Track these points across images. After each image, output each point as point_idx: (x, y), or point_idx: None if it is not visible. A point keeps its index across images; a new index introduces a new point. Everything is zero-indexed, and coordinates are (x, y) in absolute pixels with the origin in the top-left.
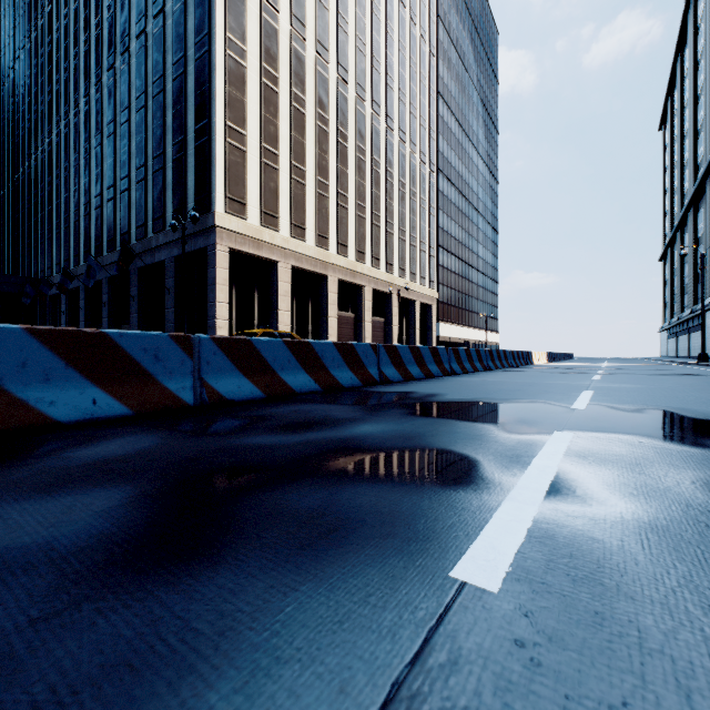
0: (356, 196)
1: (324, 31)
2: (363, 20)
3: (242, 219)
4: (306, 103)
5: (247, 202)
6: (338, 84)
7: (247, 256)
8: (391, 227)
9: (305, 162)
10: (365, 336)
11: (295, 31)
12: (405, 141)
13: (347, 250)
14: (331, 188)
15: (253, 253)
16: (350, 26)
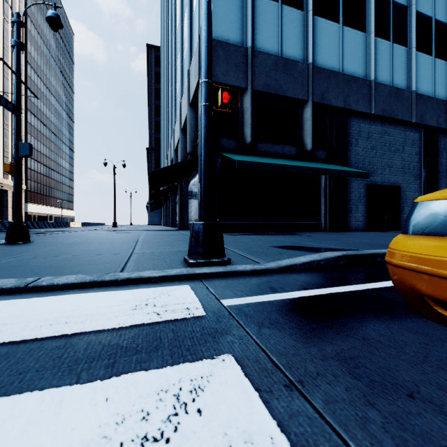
0: None
1: None
2: None
3: None
4: None
5: None
6: None
7: None
8: None
9: None
10: None
11: None
12: None
13: None
14: None
15: None
16: None
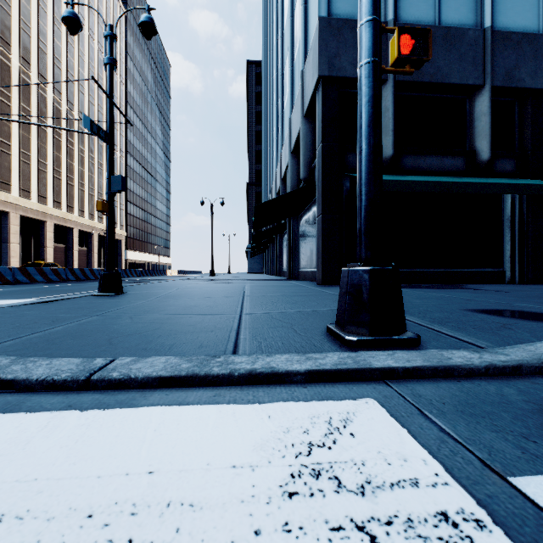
0: (68, 172)
1: (44, 67)
2: (72, 61)
3: None
4: (31, 112)
5: None
6: (55, 101)
7: None
8: (92, 191)
9: (31, 150)
10: (74, 260)
11: (23, 67)
12: None
13: (61, 205)
14: (49, 166)
15: None
16: (63, 64)
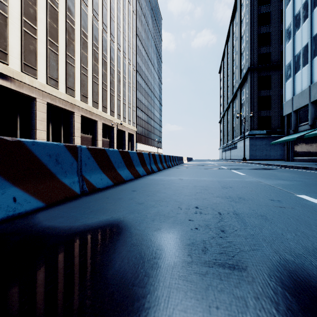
0: (93, 71)
1: None
2: None
3: (4, 63)
4: (59, 5)
5: (9, 53)
6: (81, 4)
7: (10, 91)
8: (113, 92)
9: (58, 41)
10: None
11: None
12: (120, 50)
13: (87, 99)
14: (76, 61)
15: (14, 89)
16: None
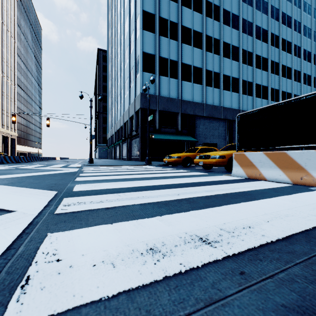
0: None
1: None
2: None
3: None
4: None
5: None
6: None
7: None
8: None
9: None
10: None
11: None
12: (5, 76)
13: None
14: None
15: None
16: None
